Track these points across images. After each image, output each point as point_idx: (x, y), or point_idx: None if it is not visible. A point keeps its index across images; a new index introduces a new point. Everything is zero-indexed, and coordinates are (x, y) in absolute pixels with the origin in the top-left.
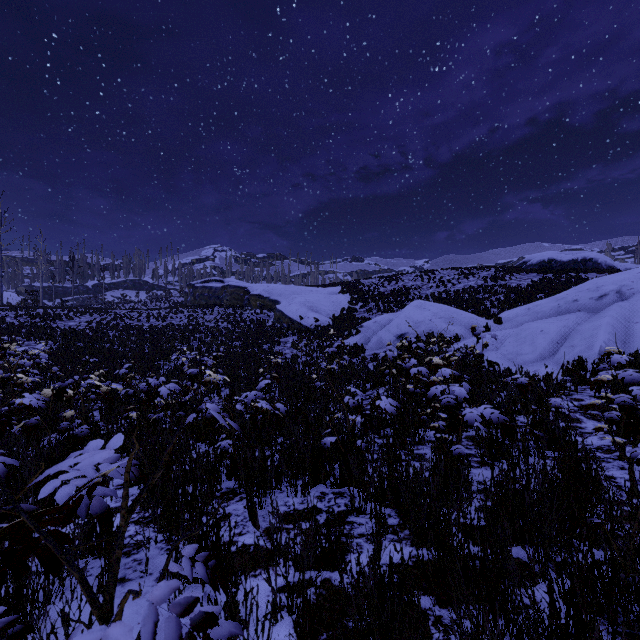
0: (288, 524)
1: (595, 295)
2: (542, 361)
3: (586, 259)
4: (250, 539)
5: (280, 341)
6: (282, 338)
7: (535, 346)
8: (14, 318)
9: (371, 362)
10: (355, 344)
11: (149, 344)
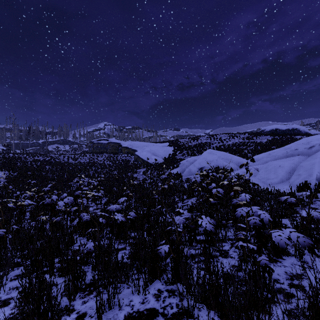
0: None
1: (307, 146)
2: (282, 183)
3: (294, 129)
4: None
5: (137, 171)
6: (138, 169)
7: (277, 174)
8: None
9: (185, 183)
10: (176, 173)
11: (67, 173)
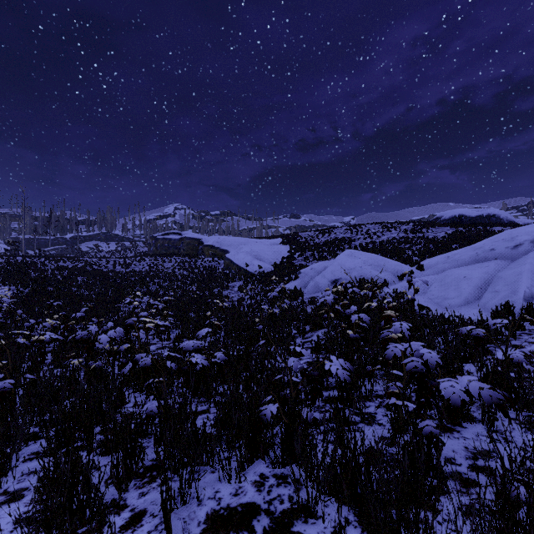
0: None
1: (510, 244)
2: (468, 305)
3: (490, 215)
4: None
5: (228, 285)
6: (230, 283)
7: (460, 291)
8: None
9: (309, 305)
10: (294, 288)
11: (112, 288)
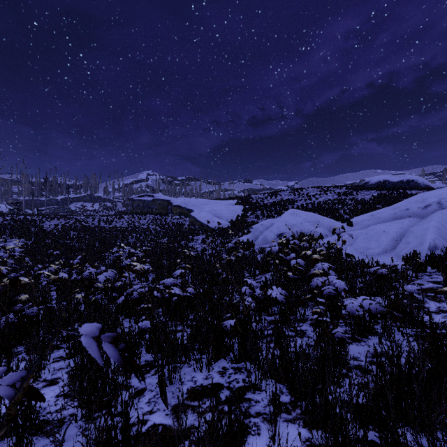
0: (194, 401)
1: (422, 205)
2: (385, 254)
3: (409, 180)
4: (159, 418)
5: (193, 238)
6: (195, 236)
7: (380, 242)
8: (2, 222)
9: (259, 254)
10: (247, 241)
11: (99, 241)
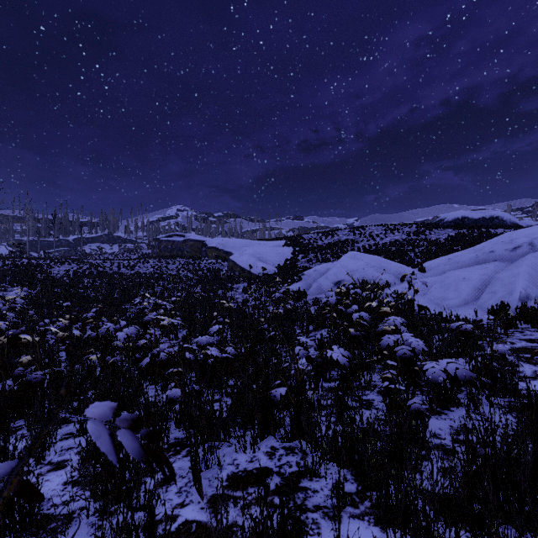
0: (236, 491)
1: (509, 247)
2: (466, 305)
3: (493, 217)
4: (193, 512)
5: (232, 287)
6: (234, 284)
7: (459, 292)
8: (1, 267)
9: (312, 306)
10: (298, 290)
11: (118, 290)
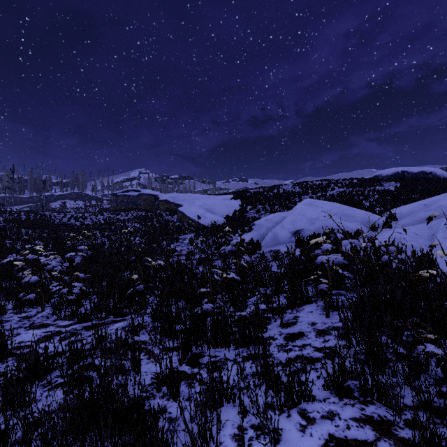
0: None
1: None
2: None
3: (427, 172)
4: None
5: (178, 238)
6: (182, 235)
7: None
8: None
9: (272, 261)
10: (250, 241)
11: (52, 241)
